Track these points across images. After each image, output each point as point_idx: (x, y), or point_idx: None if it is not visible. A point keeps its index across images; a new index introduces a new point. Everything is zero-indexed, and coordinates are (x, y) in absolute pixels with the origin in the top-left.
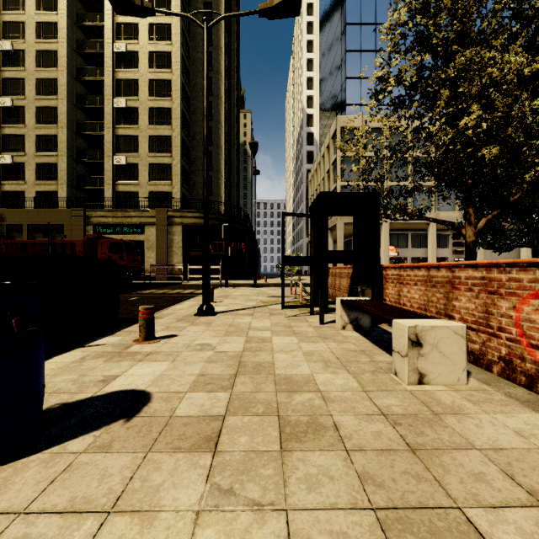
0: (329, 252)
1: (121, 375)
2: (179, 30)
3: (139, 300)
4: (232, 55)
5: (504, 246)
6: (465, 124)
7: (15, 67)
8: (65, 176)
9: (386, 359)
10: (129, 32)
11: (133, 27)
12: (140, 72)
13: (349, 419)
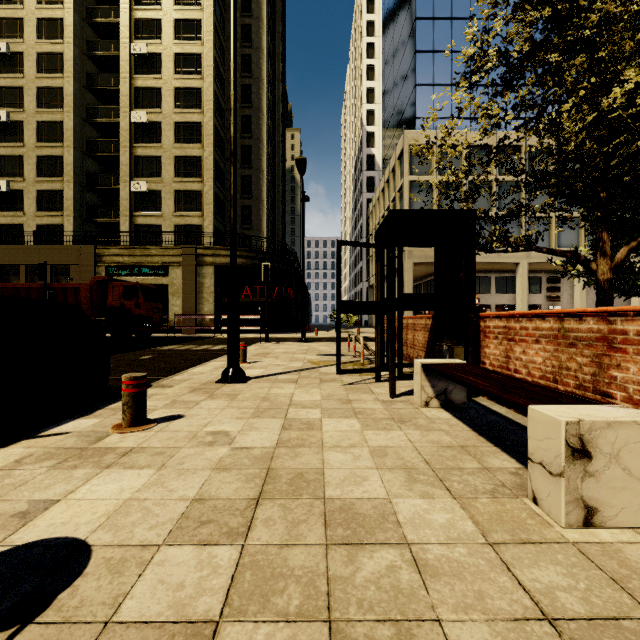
0: (404, 294)
1: (62, 499)
2: (211, 27)
3: (152, 359)
4: (276, 59)
5: (634, 288)
6: (614, 99)
7: (12, 74)
8: (72, 206)
9: (505, 464)
10: (150, 30)
11: (155, 24)
12: (163, 79)
13: (479, 638)
